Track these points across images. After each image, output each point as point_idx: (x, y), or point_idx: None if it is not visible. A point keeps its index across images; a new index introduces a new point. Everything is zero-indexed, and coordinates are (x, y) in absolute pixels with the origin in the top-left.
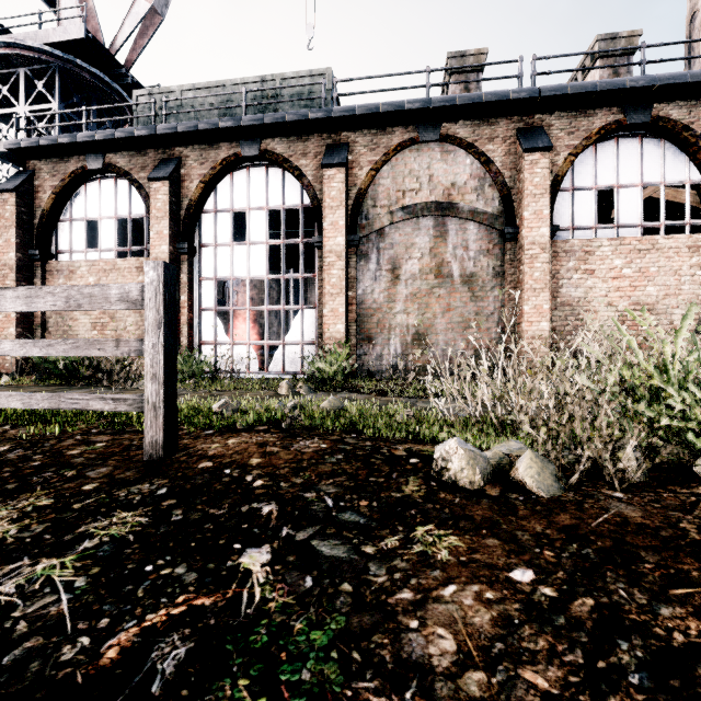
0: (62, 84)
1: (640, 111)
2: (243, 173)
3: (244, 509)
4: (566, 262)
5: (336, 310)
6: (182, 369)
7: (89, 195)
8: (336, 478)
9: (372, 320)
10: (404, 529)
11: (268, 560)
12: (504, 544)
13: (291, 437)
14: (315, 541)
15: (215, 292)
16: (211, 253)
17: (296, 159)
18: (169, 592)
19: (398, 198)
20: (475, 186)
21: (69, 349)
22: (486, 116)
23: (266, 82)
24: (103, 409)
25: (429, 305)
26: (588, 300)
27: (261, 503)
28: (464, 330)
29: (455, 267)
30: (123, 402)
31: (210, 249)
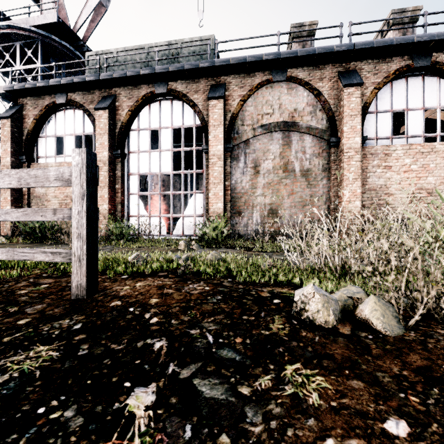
0: (43, 52)
1: (423, 58)
2: (156, 104)
3: (139, 345)
4: (372, 161)
5: (217, 194)
6: (116, 233)
7: (57, 120)
8: (216, 316)
9: (241, 200)
10: (275, 368)
11: (153, 402)
12: (368, 387)
13: (183, 281)
14: (197, 380)
15: (138, 183)
16: (136, 157)
17: (191, 94)
18: (50, 443)
19: (258, 119)
20: (310, 111)
21: (20, 216)
22: (318, 64)
23: (171, 45)
24: (44, 260)
25: (279, 190)
26: (387, 186)
27: (154, 339)
28: (303, 207)
29: (296, 165)
30: (58, 255)
31: (135, 154)
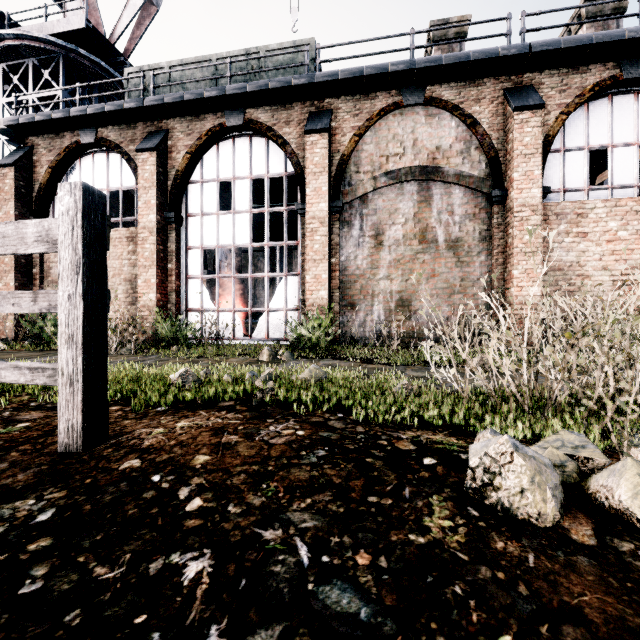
0: (67, 73)
1: (638, 65)
2: (228, 144)
3: (154, 569)
4: (557, 225)
5: (319, 276)
6: (166, 335)
7: (83, 169)
8: (316, 495)
9: (355, 286)
10: None
11: None
12: None
13: (260, 418)
14: None
15: (201, 261)
16: (198, 222)
17: (279, 127)
18: None
19: (381, 164)
20: (461, 149)
21: None
22: (473, 77)
23: (251, 55)
24: (18, 381)
25: (413, 270)
26: (581, 264)
27: (186, 552)
28: (450, 296)
29: (439, 232)
30: (41, 372)
31: (197, 218)
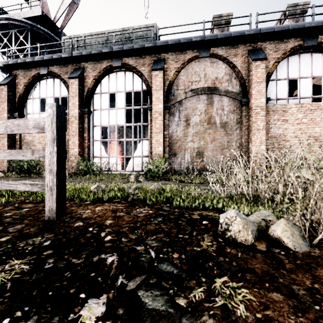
0: (32, 37)
1: (311, 39)
2: (114, 75)
3: (95, 259)
4: (273, 116)
5: (159, 140)
6: (83, 169)
7: (41, 86)
8: (157, 234)
9: (176, 145)
10: (206, 280)
11: (103, 313)
12: (287, 300)
13: (132, 206)
14: (141, 291)
15: (100, 132)
16: (99, 113)
17: (139, 67)
18: None
19: (189, 85)
20: (227, 79)
21: (7, 156)
22: (233, 44)
23: (125, 31)
24: (25, 189)
25: (204, 137)
26: (284, 135)
27: (107, 254)
28: (222, 150)
29: (217, 119)
30: (35, 186)
31: (98, 111)
